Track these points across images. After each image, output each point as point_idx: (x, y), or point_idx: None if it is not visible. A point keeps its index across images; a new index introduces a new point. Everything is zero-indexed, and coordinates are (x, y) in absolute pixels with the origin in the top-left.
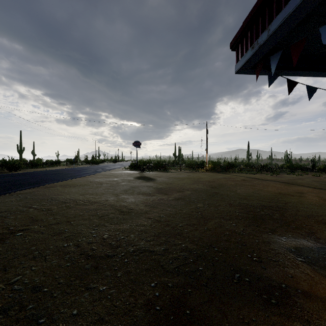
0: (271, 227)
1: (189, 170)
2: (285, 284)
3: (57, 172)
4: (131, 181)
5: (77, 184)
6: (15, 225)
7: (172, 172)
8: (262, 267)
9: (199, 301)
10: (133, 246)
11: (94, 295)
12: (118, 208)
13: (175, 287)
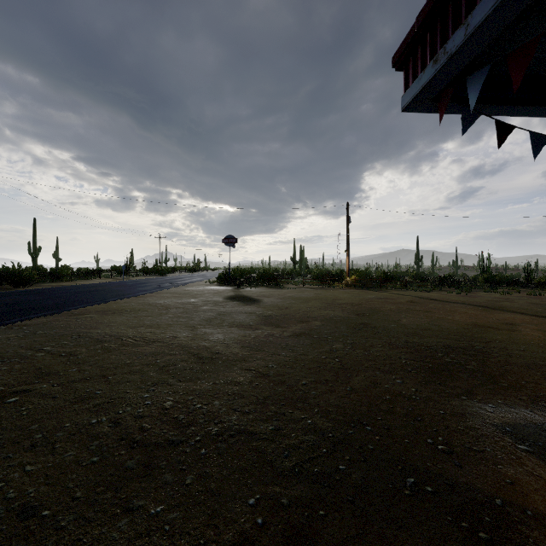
0: (465, 386)
1: (317, 285)
2: (501, 499)
3: (94, 289)
4: (219, 303)
5: (126, 308)
6: (7, 383)
7: (290, 288)
8: (455, 464)
9: (340, 536)
10: (217, 424)
11: (138, 525)
12: (195, 352)
13: (294, 505)
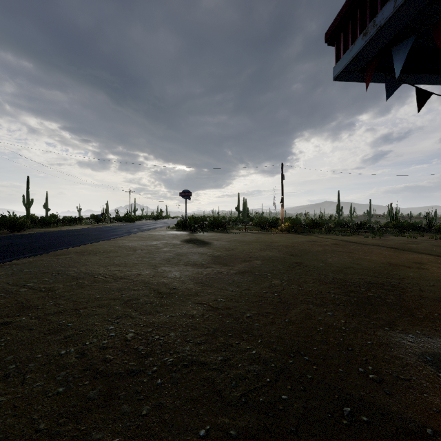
0: (386, 318)
1: (258, 230)
2: (432, 429)
3: (75, 234)
4: (177, 245)
5: (100, 250)
6: None
7: (235, 233)
8: (386, 393)
9: None
10: (172, 354)
11: None
12: (155, 287)
13: (242, 437)
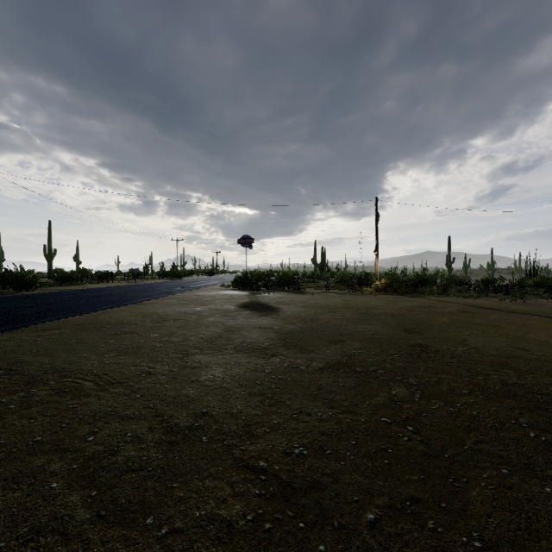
0: None
1: (343, 289)
2: None
3: (95, 294)
4: (229, 313)
5: (113, 320)
6: None
7: (313, 293)
8: None
9: None
10: None
11: None
12: (166, 411)
13: None
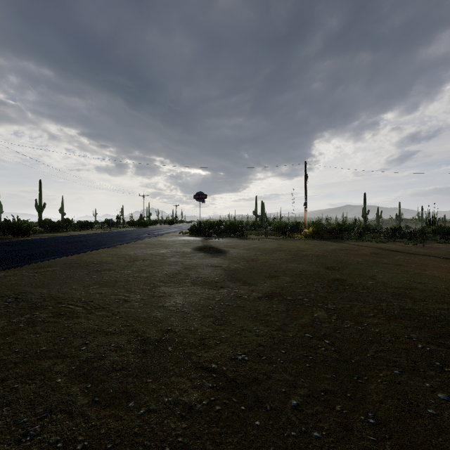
0: None
1: (278, 236)
2: None
3: (78, 239)
4: (187, 254)
5: (94, 260)
6: None
7: (254, 239)
8: None
9: None
10: None
11: None
12: (140, 329)
13: None
